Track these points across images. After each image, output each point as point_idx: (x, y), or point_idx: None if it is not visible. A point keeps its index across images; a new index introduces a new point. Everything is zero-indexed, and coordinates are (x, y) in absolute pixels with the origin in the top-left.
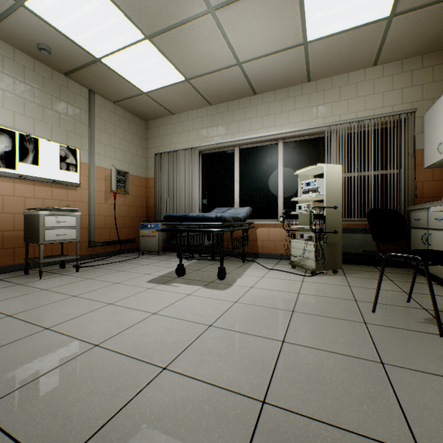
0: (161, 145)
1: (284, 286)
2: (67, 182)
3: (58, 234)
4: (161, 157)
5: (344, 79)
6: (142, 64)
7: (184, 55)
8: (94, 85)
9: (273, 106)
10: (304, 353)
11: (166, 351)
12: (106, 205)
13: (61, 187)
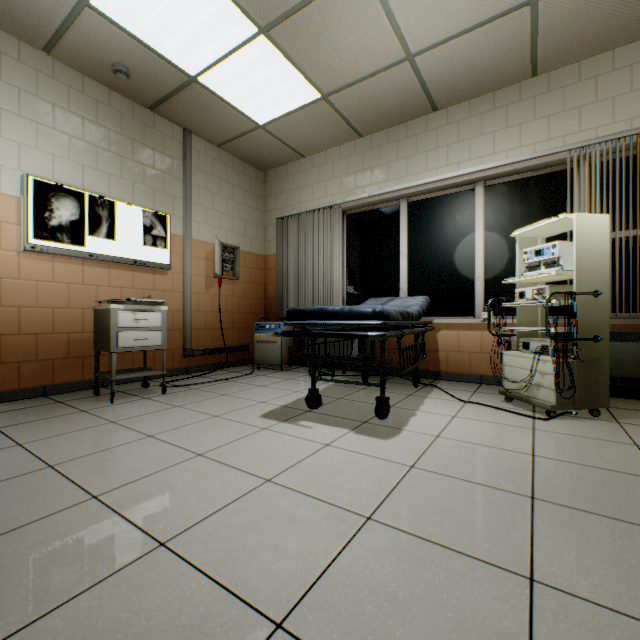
0: (285, 204)
1: (500, 437)
2: (153, 263)
3: (136, 338)
4: (285, 223)
5: (605, 62)
6: (256, 78)
7: (319, 53)
8: (190, 121)
9: (467, 126)
10: (593, 624)
11: (284, 575)
12: (207, 296)
13: (146, 271)
